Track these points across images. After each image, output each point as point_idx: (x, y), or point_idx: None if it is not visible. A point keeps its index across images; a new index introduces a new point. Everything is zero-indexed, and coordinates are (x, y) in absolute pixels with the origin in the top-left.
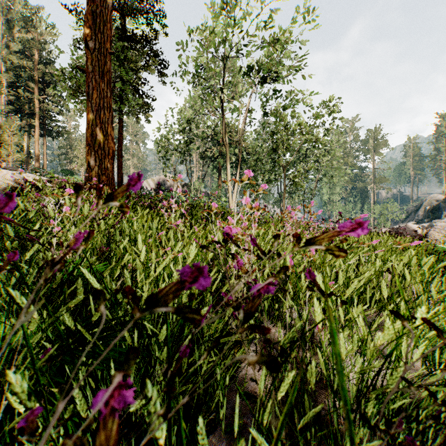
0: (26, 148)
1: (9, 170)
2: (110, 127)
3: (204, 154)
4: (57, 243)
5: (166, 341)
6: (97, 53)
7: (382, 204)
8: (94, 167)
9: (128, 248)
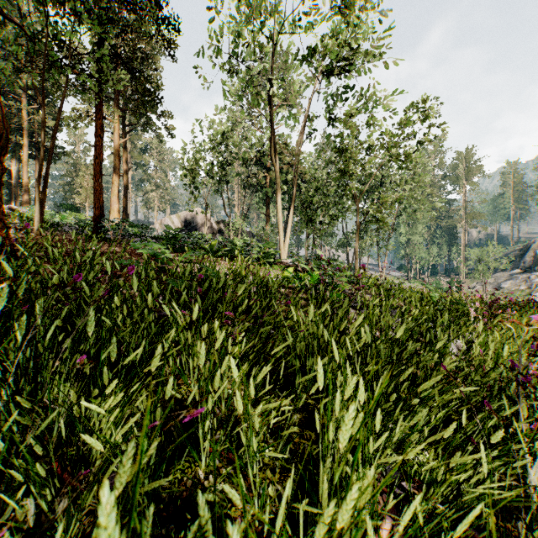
0: (15, 176)
1: None
2: None
3: (247, 181)
4: None
5: None
6: None
7: (480, 247)
8: None
9: None
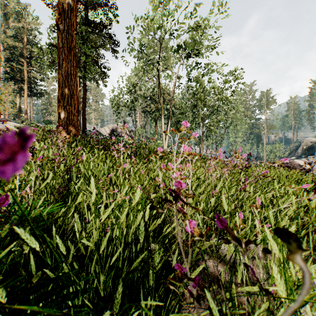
0: (18, 105)
1: (2, 120)
2: (75, 89)
3: (145, 109)
4: (20, 184)
5: (114, 277)
6: (65, 33)
7: (272, 145)
8: (63, 118)
9: (83, 186)
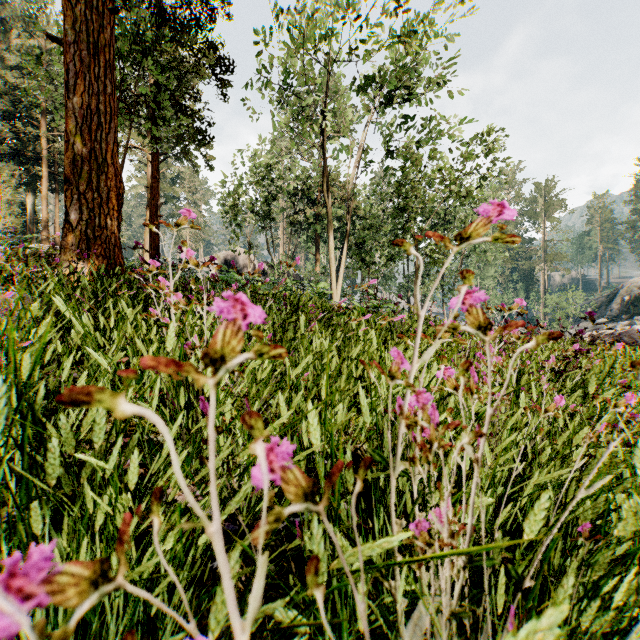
0: (31, 211)
1: None
2: (112, 150)
3: (294, 218)
4: None
5: None
6: (83, 7)
7: (559, 293)
8: (78, 223)
9: None
